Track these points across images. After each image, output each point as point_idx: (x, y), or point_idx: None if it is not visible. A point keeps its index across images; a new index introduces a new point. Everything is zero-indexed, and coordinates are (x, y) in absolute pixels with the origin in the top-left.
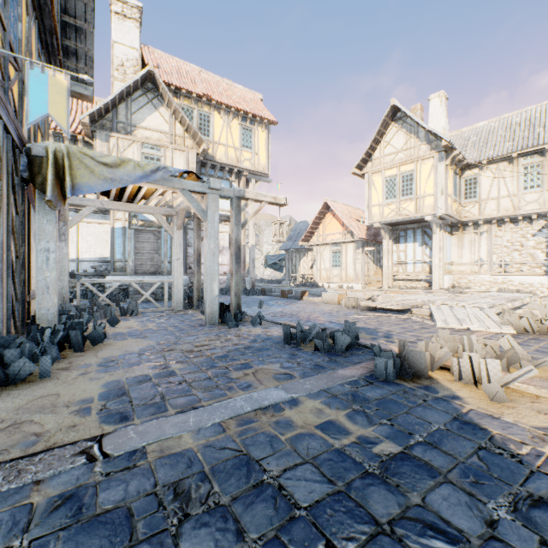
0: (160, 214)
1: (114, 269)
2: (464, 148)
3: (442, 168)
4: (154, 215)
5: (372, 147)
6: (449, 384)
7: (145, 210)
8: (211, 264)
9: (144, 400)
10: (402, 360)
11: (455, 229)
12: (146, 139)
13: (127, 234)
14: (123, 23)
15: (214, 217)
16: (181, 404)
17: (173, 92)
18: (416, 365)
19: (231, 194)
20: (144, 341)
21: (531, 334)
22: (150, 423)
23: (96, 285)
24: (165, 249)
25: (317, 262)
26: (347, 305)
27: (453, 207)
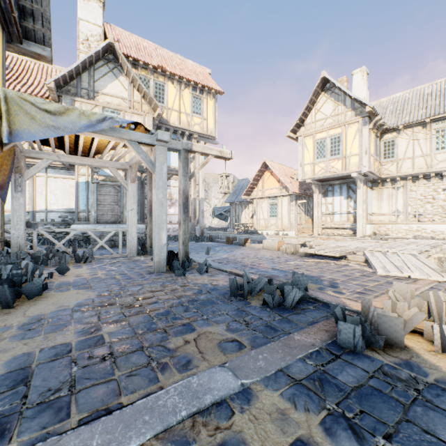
0: (115, 168)
1: (78, 218)
2: (383, 115)
3: (366, 131)
4: (109, 168)
5: (305, 114)
6: (433, 358)
7: (100, 163)
8: (159, 213)
9: (44, 393)
10: (369, 324)
11: (375, 184)
12: (107, 104)
13: (90, 187)
14: (88, 3)
15: (162, 169)
16: (91, 402)
17: (131, 64)
18: (389, 332)
19: (179, 147)
20: (85, 292)
21: None
22: None
23: (63, 233)
24: (124, 201)
25: (257, 213)
26: (286, 251)
27: (374, 165)
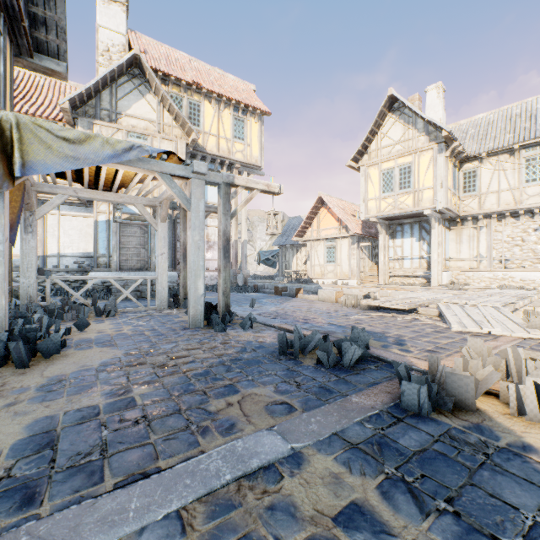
0: (142, 204)
1: (97, 265)
2: (462, 141)
3: (441, 160)
4: (135, 205)
5: (369, 139)
6: (508, 422)
7: (124, 199)
8: (196, 258)
9: (74, 457)
10: (436, 384)
11: (453, 223)
12: (132, 128)
13: (111, 227)
14: (109, 6)
15: (199, 206)
16: (126, 466)
17: (161, 79)
18: (458, 393)
19: (219, 180)
20: (110, 350)
21: None
22: (63, 514)
23: (79, 282)
24: (152, 244)
25: (311, 258)
26: (346, 303)
27: (452, 201)
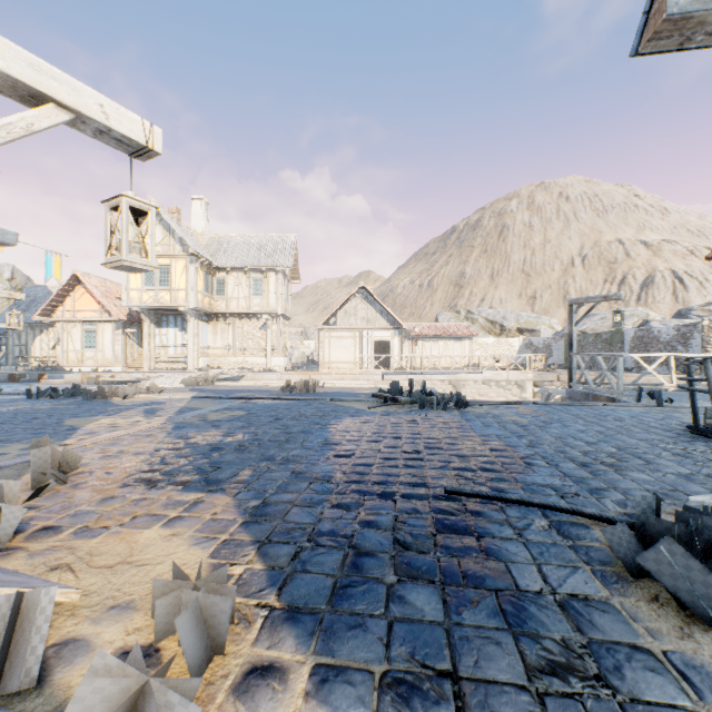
0: None
1: None
2: (218, 252)
3: (193, 269)
4: None
5: None
6: (116, 399)
7: None
8: None
9: None
10: (97, 393)
11: (211, 318)
12: None
13: None
14: None
15: None
16: None
17: None
18: (103, 394)
19: None
20: None
21: (193, 387)
22: None
23: None
24: None
25: (63, 342)
26: (89, 382)
27: (205, 301)
